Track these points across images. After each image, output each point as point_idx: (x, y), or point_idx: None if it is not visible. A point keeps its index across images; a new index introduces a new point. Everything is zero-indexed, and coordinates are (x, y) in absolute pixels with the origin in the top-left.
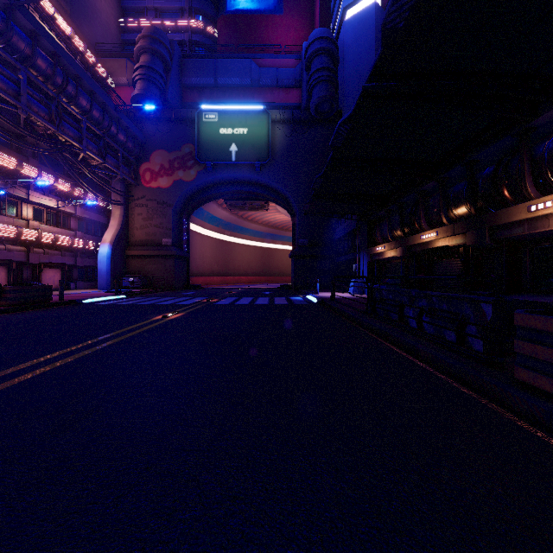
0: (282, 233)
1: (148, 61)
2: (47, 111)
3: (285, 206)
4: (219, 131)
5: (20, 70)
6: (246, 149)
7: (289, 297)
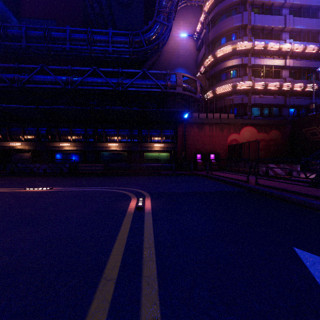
0: None
1: None
2: None
3: None
4: None
5: None
6: None
7: None
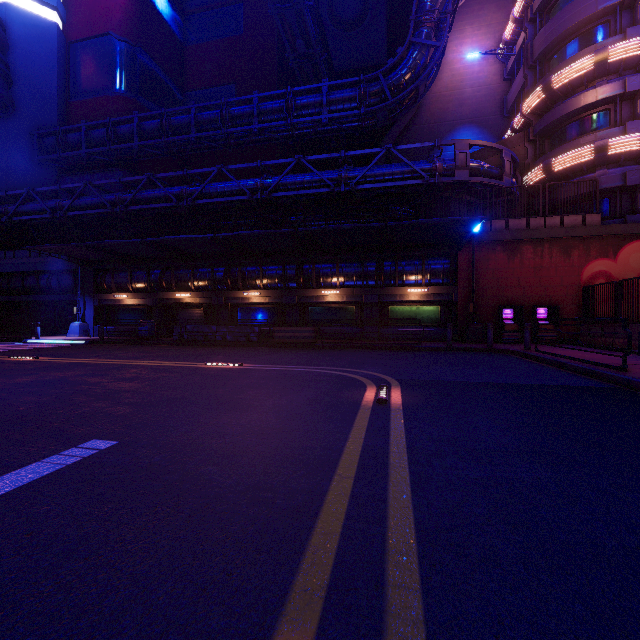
0: None
1: None
2: None
3: None
4: None
5: None
6: None
7: (5, 344)
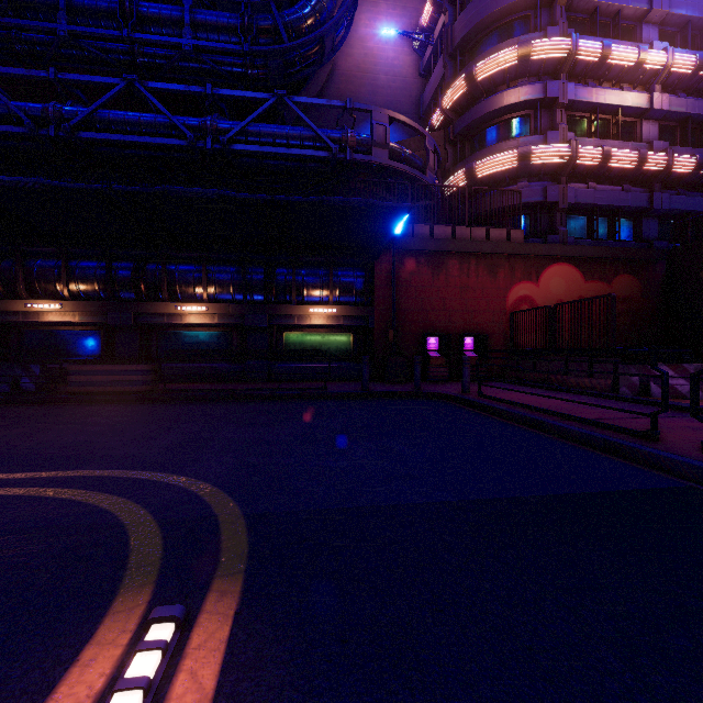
0: None
1: None
2: None
3: None
4: None
5: None
6: None
7: None
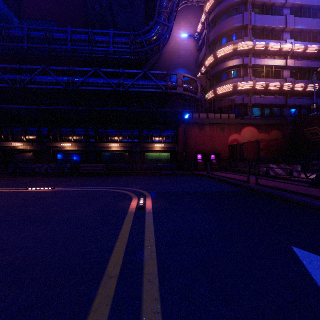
0: None
1: None
2: None
3: None
4: None
5: None
6: None
7: None
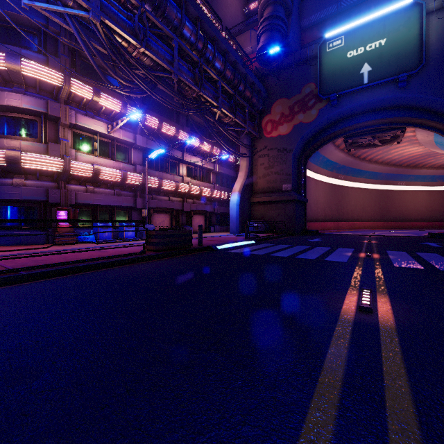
0: (406, 172)
1: (270, 12)
2: (193, 76)
3: (438, 127)
4: (345, 56)
5: (173, 39)
6: (384, 63)
7: None
